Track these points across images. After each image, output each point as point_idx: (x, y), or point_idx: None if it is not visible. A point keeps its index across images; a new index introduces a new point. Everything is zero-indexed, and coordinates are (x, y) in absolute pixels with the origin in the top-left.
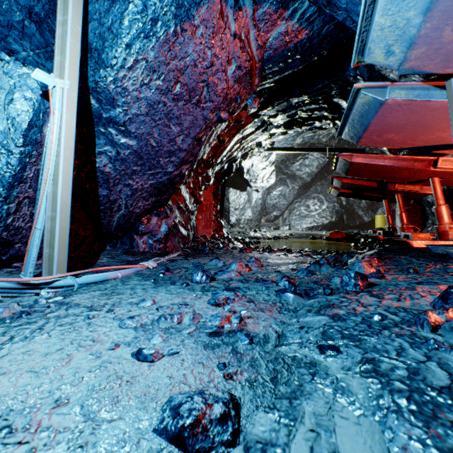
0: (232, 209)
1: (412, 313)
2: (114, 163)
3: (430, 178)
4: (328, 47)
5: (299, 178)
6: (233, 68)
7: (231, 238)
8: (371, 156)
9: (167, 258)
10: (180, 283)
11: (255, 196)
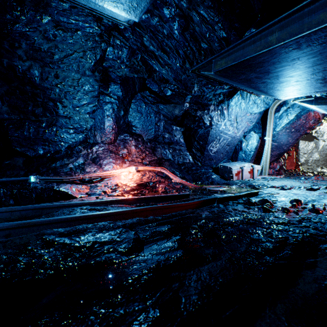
0: (301, 154)
1: None
2: None
3: None
4: None
5: None
6: (312, 121)
7: (305, 171)
8: None
9: (282, 176)
10: (297, 179)
11: (322, 143)
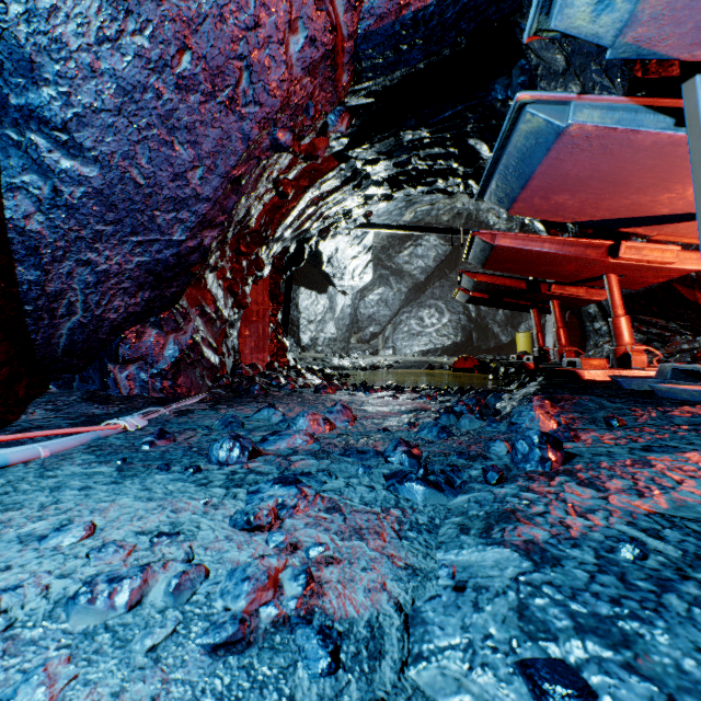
0: (304, 322)
1: (692, 532)
2: (49, 212)
3: (605, 274)
4: (469, 29)
5: (409, 276)
6: (300, 40)
7: (300, 369)
8: (525, 237)
9: (175, 408)
10: (181, 466)
11: (342, 301)
